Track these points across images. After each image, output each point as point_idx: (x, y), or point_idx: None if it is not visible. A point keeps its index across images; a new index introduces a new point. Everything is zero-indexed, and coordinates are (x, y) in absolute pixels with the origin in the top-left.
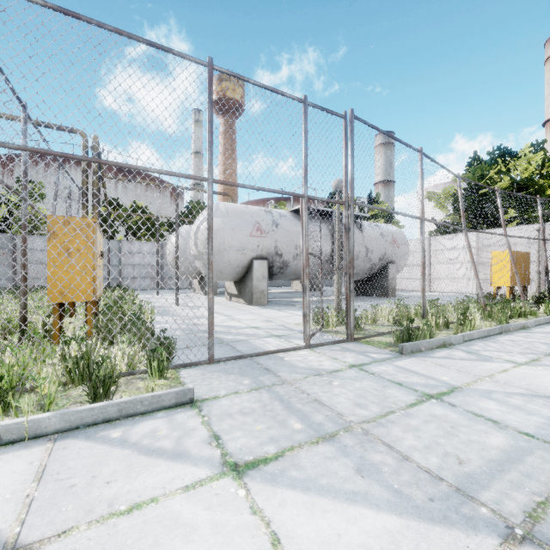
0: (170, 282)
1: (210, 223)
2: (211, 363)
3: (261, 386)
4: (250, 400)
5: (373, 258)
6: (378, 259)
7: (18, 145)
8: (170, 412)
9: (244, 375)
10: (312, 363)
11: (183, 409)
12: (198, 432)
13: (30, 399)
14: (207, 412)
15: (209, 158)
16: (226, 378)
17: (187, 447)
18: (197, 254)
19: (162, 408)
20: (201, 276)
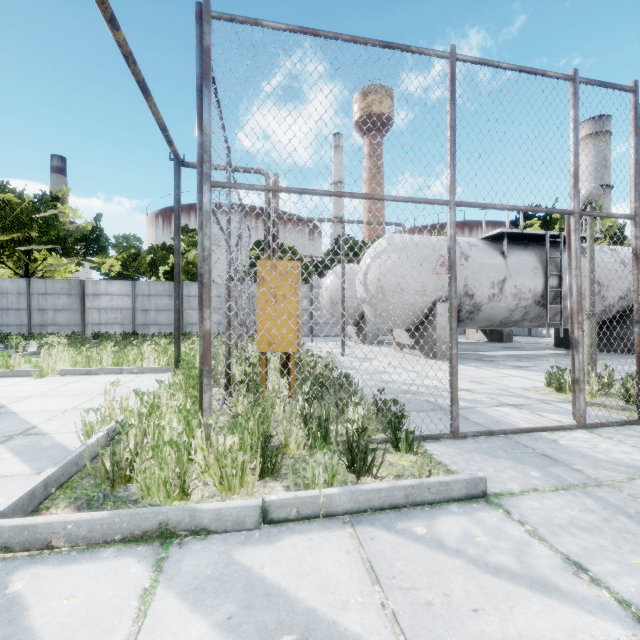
0: (319, 328)
1: (453, 258)
2: (456, 437)
3: (566, 484)
4: (572, 507)
5: (609, 297)
6: (617, 298)
7: (264, 186)
8: (465, 508)
9: (520, 461)
10: (614, 454)
11: (479, 505)
12: (539, 550)
13: (315, 469)
14: (521, 517)
15: (451, 175)
16: (498, 464)
17: (544, 573)
18: (366, 297)
19: (451, 499)
20: (359, 322)
